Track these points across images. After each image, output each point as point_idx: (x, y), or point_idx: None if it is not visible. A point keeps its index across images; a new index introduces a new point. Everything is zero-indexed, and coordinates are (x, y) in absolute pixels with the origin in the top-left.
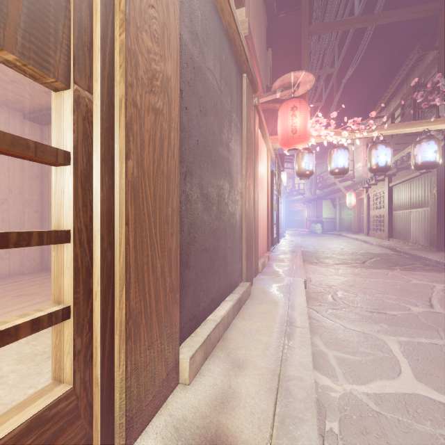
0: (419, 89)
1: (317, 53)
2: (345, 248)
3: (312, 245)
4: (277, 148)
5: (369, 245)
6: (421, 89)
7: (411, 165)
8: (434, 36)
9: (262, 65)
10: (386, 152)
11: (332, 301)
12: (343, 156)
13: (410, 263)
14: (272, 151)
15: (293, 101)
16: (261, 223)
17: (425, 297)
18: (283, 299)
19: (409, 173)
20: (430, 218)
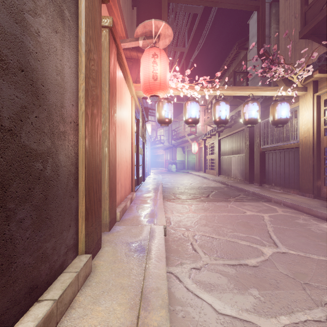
0: (237, 74)
1: (174, 30)
2: (193, 183)
3: (170, 181)
4: (141, 97)
5: (207, 180)
6: (238, 74)
7: (241, 120)
8: (245, 40)
9: (126, 14)
10: (226, 108)
11: (193, 253)
12: (195, 108)
13: (237, 194)
14: (136, 99)
15: (154, 49)
16: (122, 166)
17: (265, 232)
18: (136, 275)
19: (231, 130)
20: (245, 161)
